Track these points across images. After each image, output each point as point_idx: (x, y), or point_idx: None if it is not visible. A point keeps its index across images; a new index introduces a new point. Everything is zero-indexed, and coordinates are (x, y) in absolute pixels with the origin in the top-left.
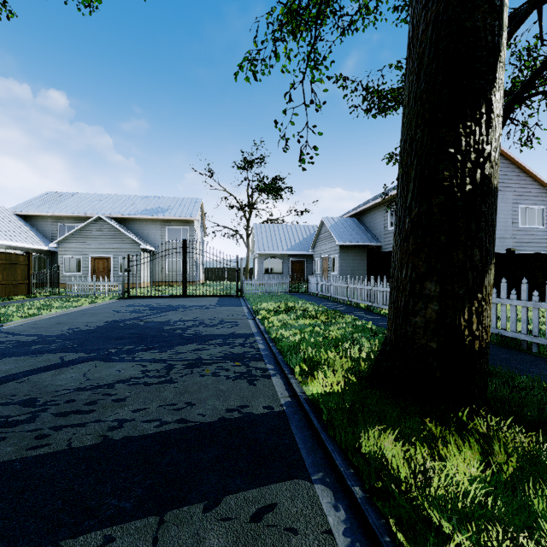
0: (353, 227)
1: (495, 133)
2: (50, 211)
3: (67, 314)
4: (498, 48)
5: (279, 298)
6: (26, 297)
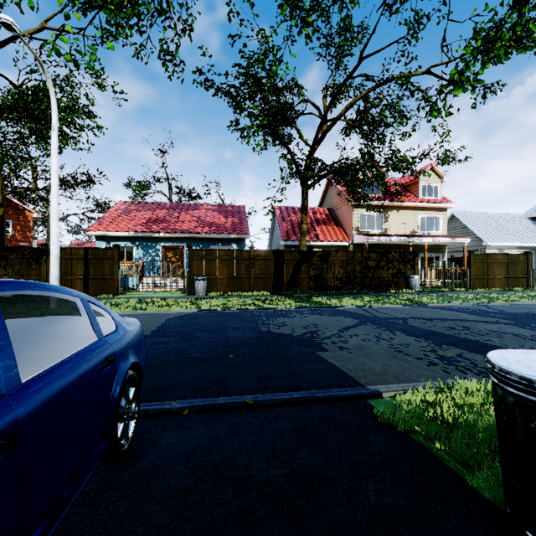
0: None
1: None
2: None
3: None
4: None
5: None
6: (524, 288)
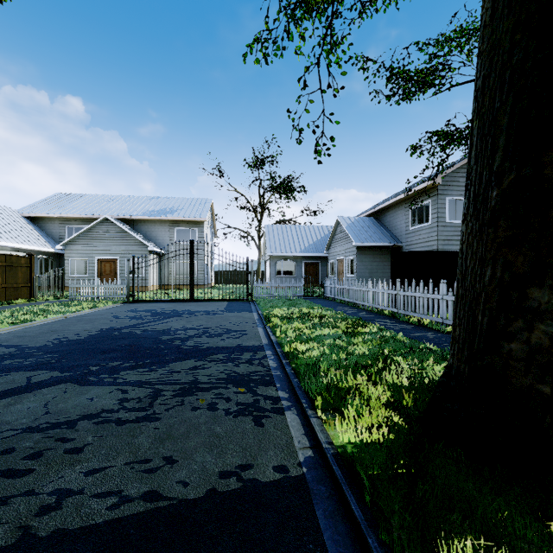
0: (371, 227)
1: None
2: (58, 212)
3: (62, 321)
4: None
5: (293, 303)
6: (28, 300)
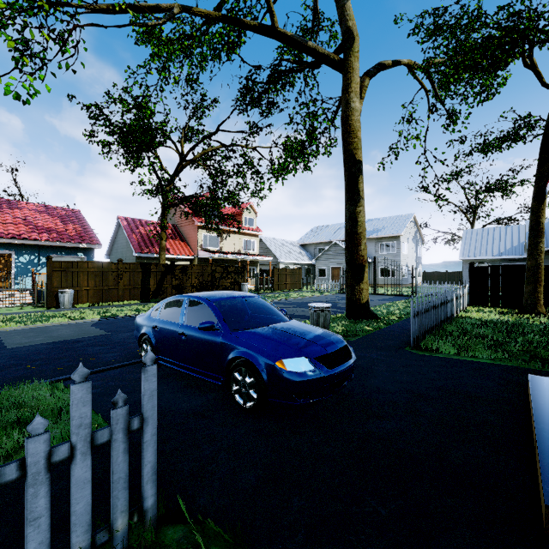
0: None
1: (356, 251)
2: (313, 240)
3: (307, 298)
4: (354, 232)
5: None
6: (299, 290)
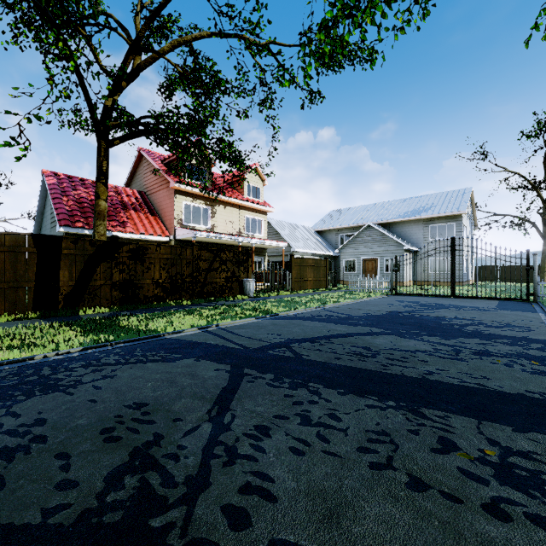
0: None
1: None
2: (334, 225)
3: (356, 303)
4: None
5: None
6: (325, 289)
